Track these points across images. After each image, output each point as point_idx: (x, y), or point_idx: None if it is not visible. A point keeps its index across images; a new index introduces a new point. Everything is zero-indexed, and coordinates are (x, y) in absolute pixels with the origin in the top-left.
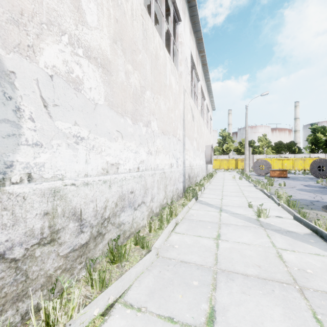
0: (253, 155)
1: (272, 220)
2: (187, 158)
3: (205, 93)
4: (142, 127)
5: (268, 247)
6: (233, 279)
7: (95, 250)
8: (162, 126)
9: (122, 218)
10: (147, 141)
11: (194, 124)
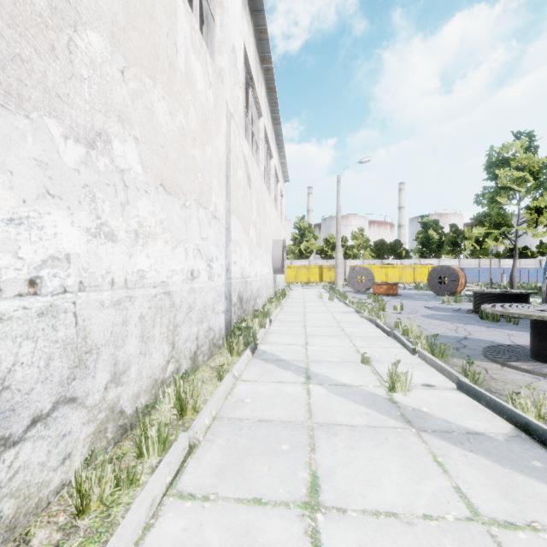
0: (345, 260)
1: (419, 398)
2: (237, 260)
3: (272, 144)
4: (62, 141)
5: (466, 527)
6: None
7: None
8: (160, 169)
9: None
10: (93, 194)
11: (251, 194)
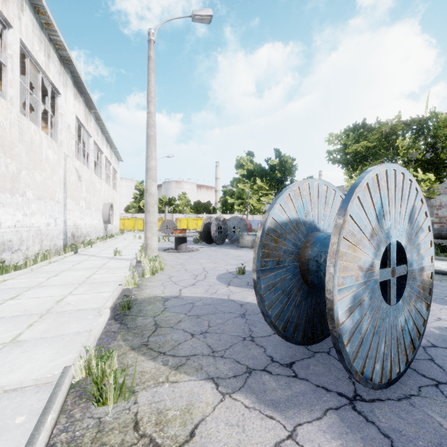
0: (173, 214)
1: (122, 256)
2: (71, 217)
3: (102, 146)
4: (19, 198)
5: (102, 263)
6: (73, 270)
7: None
8: (37, 194)
9: (3, 256)
10: (23, 206)
11: (82, 184)
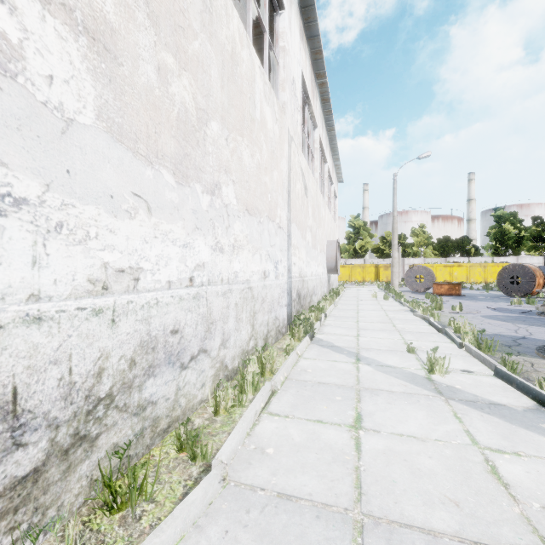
0: (404, 259)
1: (455, 379)
2: (296, 261)
3: (326, 150)
4: (201, 195)
5: (464, 446)
6: None
7: (65, 482)
8: (245, 198)
9: (149, 391)
10: (214, 224)
11: (307, 202)
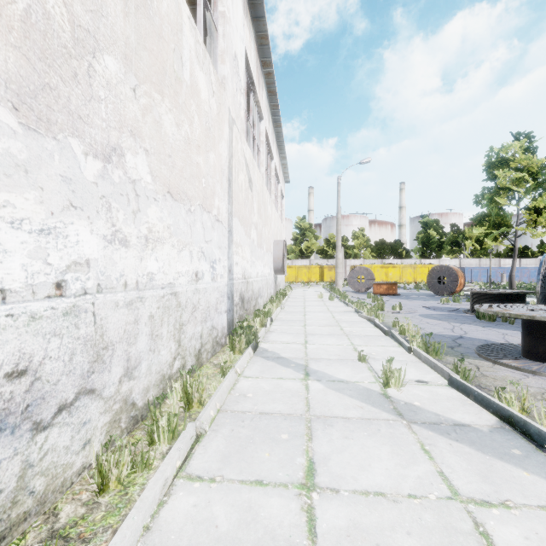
0: (346, 260)
1: (412, 393)
2: (238, 261)
3: (272, 146)
4: (83, 158)
5: (446, 504)
6: None
7: None
8: (167, 177)
9: None
10: (109, 204)
11: (252, 196)
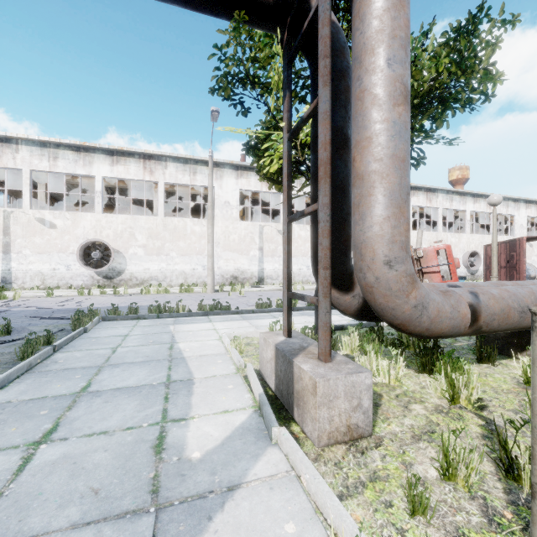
0: None
1: None
2: None
3: None
4: None
5: None
6: None
7: None
8: None
9: None
10: None
11: (533, 248)
